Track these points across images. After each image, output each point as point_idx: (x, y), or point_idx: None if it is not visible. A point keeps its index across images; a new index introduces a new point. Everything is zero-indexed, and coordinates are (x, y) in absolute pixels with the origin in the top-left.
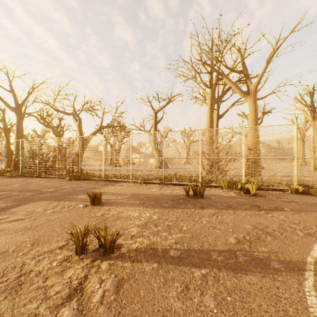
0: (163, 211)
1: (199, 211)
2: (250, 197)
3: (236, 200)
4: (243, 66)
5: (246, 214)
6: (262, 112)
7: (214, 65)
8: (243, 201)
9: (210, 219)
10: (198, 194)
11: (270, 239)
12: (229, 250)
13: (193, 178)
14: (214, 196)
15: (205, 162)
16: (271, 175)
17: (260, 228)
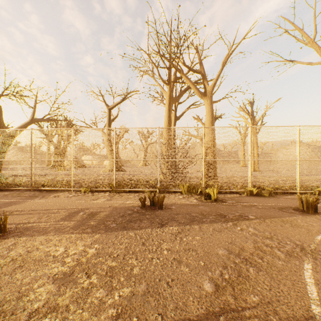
0: (107, 237)
1: (158, 231)
2: (212, 203)
3: (199, 209)
4: (201, 66)
5: (214, 229)
6: (214, 117)
7: (173, 59)
8: (207, 209)
9: (173, 245)
10: (156, 204)
11: (253, 273)
12: (208, 315)
13: (151, 183)
14: (174, 206)
15: (164, 164)
16: (223, 176)
17: (236, 252)
